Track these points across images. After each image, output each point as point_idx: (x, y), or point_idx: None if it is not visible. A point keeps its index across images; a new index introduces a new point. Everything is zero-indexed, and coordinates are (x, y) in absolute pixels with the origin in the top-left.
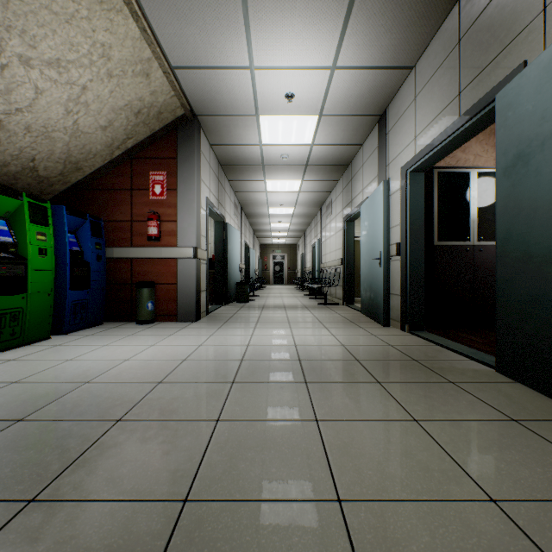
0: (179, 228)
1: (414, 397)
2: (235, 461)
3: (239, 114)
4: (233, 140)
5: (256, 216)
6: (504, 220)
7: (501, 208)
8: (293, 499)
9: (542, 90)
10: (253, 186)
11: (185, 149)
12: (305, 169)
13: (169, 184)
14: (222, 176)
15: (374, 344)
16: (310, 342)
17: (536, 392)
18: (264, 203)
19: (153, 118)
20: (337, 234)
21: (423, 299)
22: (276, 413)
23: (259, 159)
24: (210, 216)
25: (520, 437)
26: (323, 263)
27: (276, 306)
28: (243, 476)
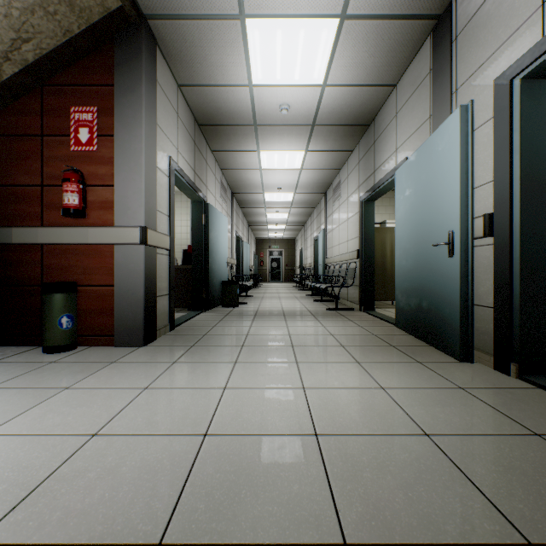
0: (118, 197)
1: None
2: None
3: (213, 14)
4: (209, 75)
5: (250, 203)
6: None
7: None
8: None
9: None
10: (243, 161)
11: (127, 70)
12: (311, 132)
13: (102, 126)
14: (201, 141)
15: (495, 428)
16: (347, 419)
17: None
18: (258, 187)
19: (60, 2)
20: (350, 219)
21: (545, 316)
22: None
23: (249, 114)
24: (183, 191)
25: None
26: (329, 257)
27: (272, 313)
28: None
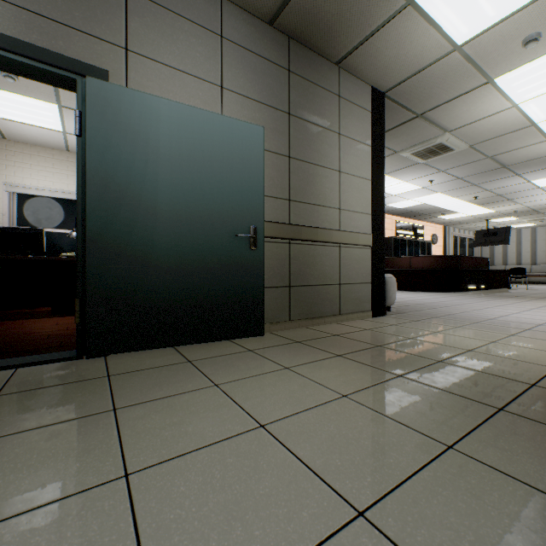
0: None
1: (162, 388)
2: (385, 445)
3: None
4: None
5: None
6: (101, 207)
7: (97, 194)
8: (368, 408)
9: (147, 122)
10: None
11: None
12: None
13: None
14: None
15: None
16: None
17: (130, 354)
18: None
19: None
20: None
21: None
22: (277, 459)
23: None
24: None
25: (215, 361)
26: None
27: None
28: (389, 433)
